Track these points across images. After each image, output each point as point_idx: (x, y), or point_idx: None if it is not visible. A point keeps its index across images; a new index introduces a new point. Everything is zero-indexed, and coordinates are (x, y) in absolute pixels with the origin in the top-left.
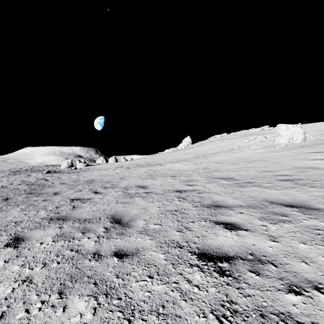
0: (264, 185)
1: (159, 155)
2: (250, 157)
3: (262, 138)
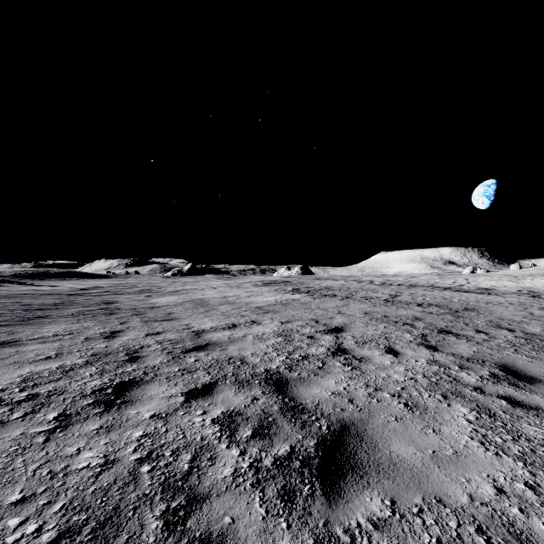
0: None
1: None
2: None
3: None
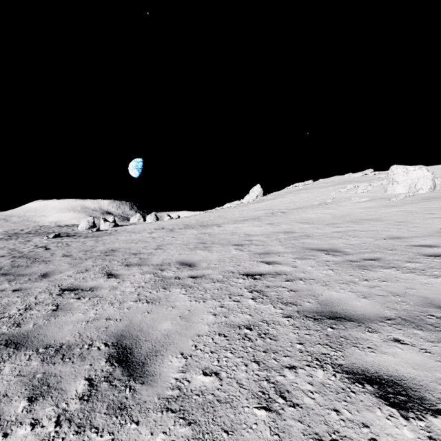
0: (404, 265)
1: (216, 211)
2: (355, 214)
3: (367, 186)
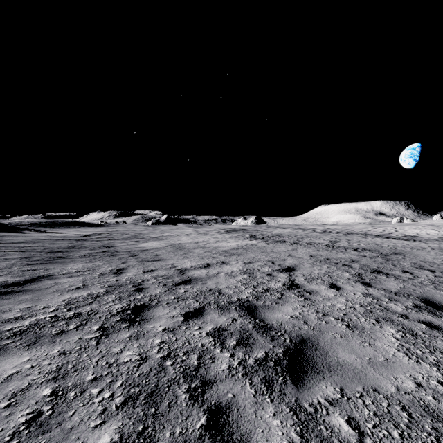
0: None
1: None
2: None
3: None
